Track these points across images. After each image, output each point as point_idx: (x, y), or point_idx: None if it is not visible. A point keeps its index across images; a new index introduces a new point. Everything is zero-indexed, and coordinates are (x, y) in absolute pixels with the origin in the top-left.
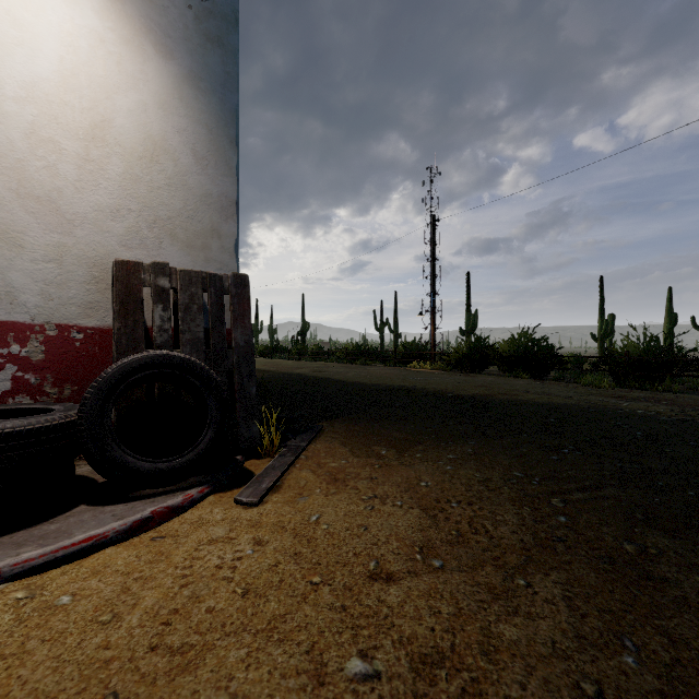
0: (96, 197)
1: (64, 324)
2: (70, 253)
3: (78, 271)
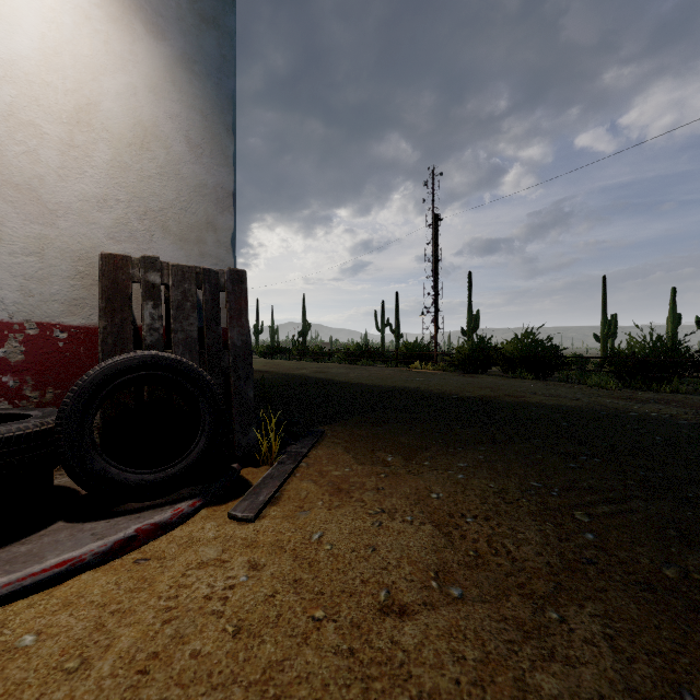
0: (81, 185)
1: (46, 323)
2: (52, 246)
3: (61, 265)
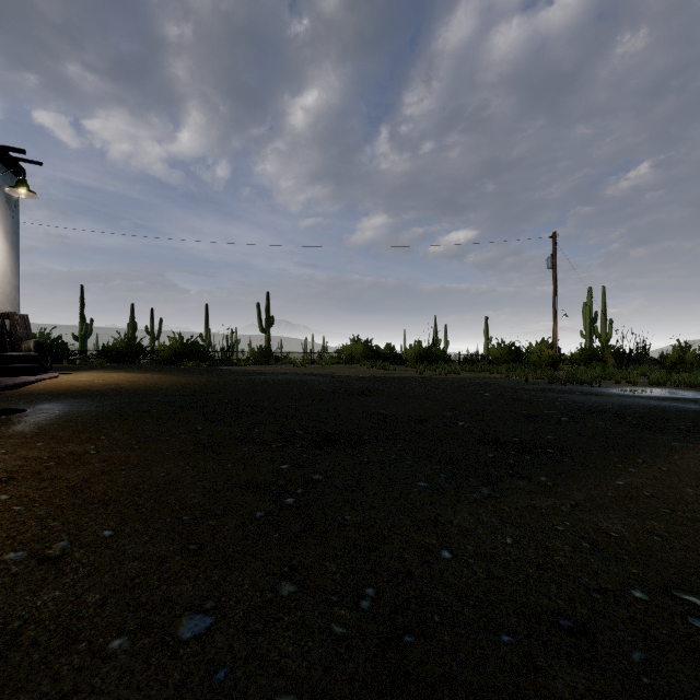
0: None
1: None
2: None
3: None
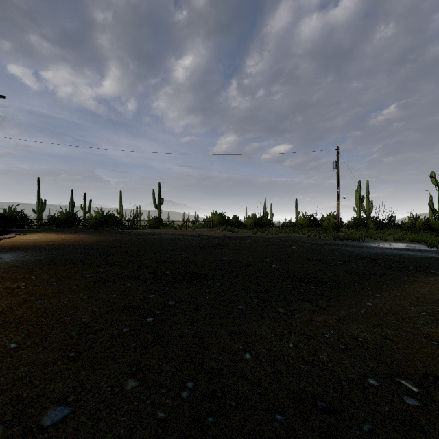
0: None
1: None
2: None
3: None
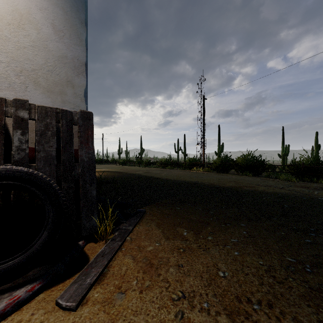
0: None
1: None
2: None
3: None
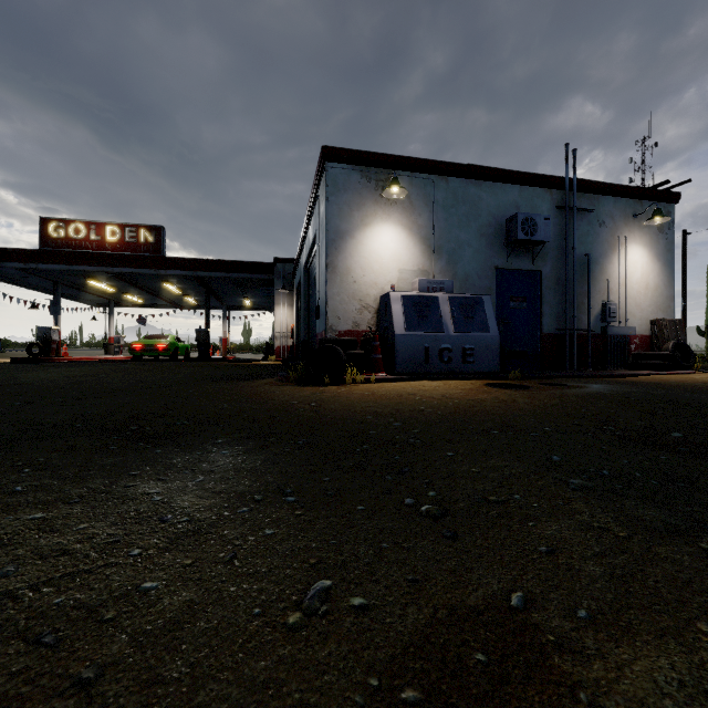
0: (646, 303)
1: (641, 335)
2: (642, 318)
3: (643, 322)
